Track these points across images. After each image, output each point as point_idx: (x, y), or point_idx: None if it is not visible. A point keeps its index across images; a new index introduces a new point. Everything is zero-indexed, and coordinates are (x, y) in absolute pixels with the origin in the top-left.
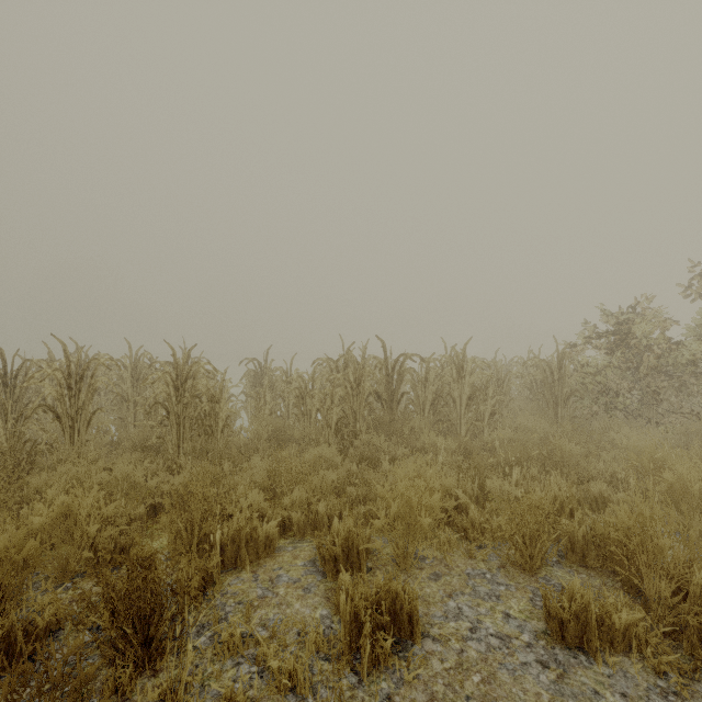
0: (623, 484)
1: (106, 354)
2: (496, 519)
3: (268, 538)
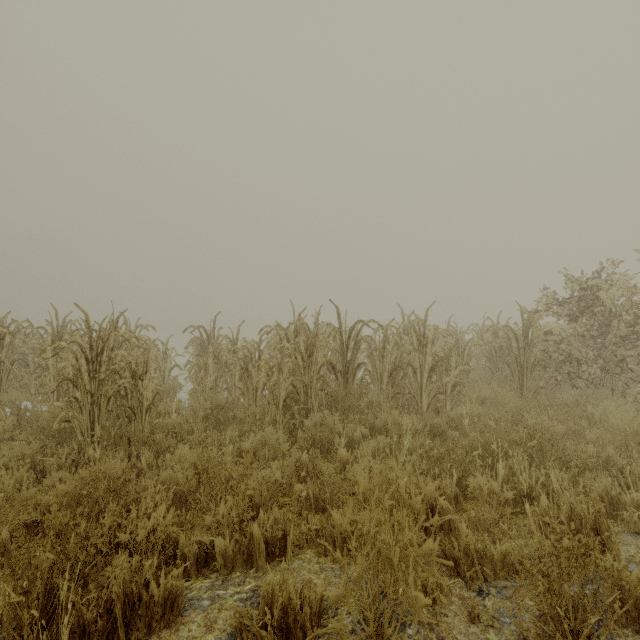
0: (624, 474)
1: (26, 321)
2: (499, 548)
3: (168, 594)
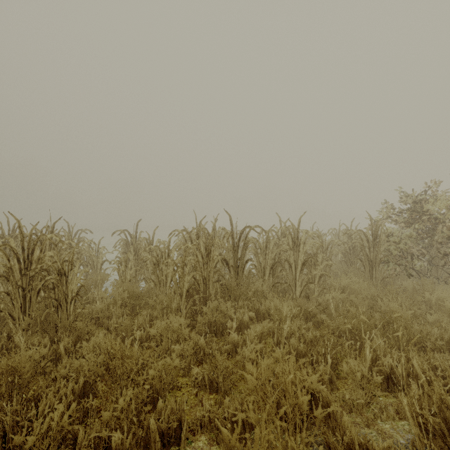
0: None
1: None
2: (381, 444)
3: None
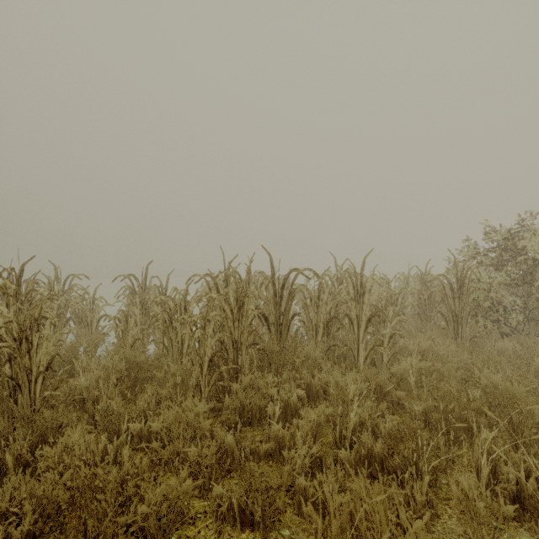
0: None
1: None
2: None
3: None
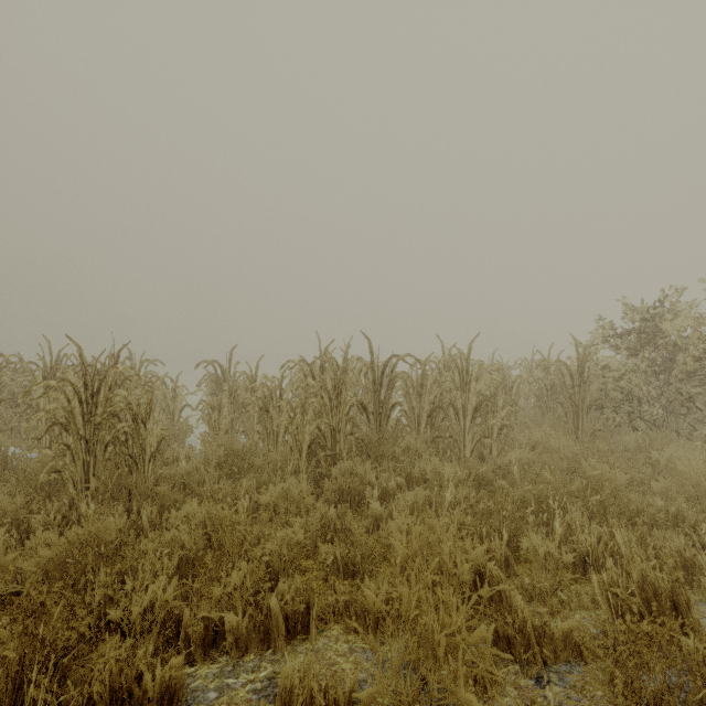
0: (698, 531)
1: (14, 356)
2: (560, 625)
3: (166, 688)
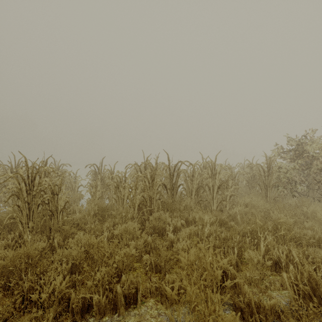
0: None
1: None
2: (268, 302)
3: None
